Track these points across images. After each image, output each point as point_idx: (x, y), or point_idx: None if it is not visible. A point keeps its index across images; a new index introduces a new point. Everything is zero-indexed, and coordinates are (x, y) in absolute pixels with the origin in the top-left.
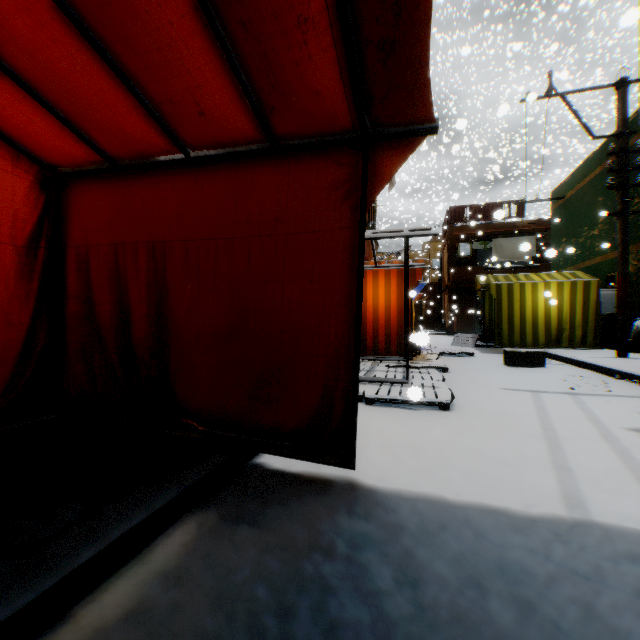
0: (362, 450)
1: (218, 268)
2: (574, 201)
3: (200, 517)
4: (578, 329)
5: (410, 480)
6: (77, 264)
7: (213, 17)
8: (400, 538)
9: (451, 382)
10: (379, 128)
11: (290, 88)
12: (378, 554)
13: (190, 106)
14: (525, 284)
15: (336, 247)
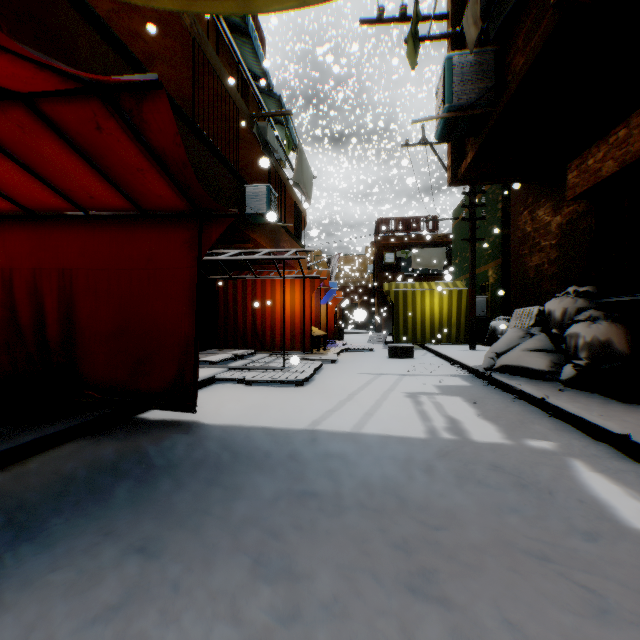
0: (216, 408)
1: (111, 289)
2: (465, 222)
3: (89, 439)
4: (454, 328)
5: (233, 419)
6: (4, 282)
7: (92, 160)
8: (202, 439)
9: (329, 370)
10: (207, 211)
11: (144, 193)
12: (185, 445)
13: (85, 193)
14: (416, 291)
15: (185, 279)
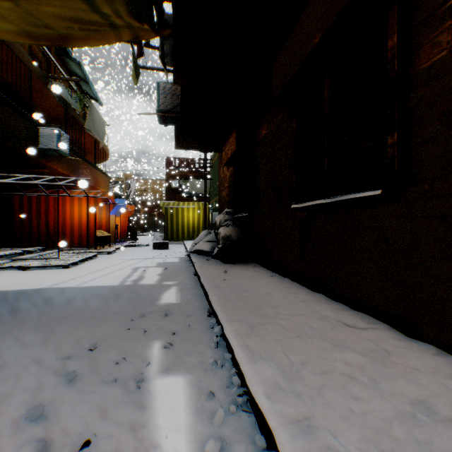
0: None
1: None
2: (214, 166)
3: None
4: (201, 231)
5: None
6: None
7: None
8: None
9: (101, 258)
10: None
11: None
12: None
13: None
14: (179, 208)
15: None
